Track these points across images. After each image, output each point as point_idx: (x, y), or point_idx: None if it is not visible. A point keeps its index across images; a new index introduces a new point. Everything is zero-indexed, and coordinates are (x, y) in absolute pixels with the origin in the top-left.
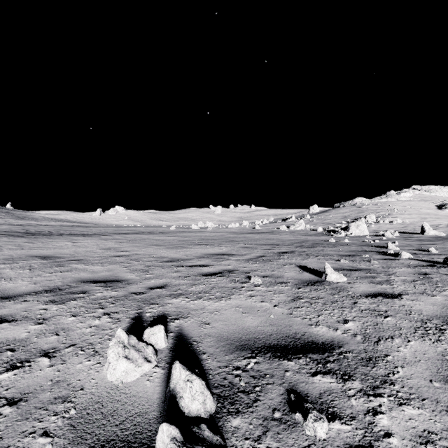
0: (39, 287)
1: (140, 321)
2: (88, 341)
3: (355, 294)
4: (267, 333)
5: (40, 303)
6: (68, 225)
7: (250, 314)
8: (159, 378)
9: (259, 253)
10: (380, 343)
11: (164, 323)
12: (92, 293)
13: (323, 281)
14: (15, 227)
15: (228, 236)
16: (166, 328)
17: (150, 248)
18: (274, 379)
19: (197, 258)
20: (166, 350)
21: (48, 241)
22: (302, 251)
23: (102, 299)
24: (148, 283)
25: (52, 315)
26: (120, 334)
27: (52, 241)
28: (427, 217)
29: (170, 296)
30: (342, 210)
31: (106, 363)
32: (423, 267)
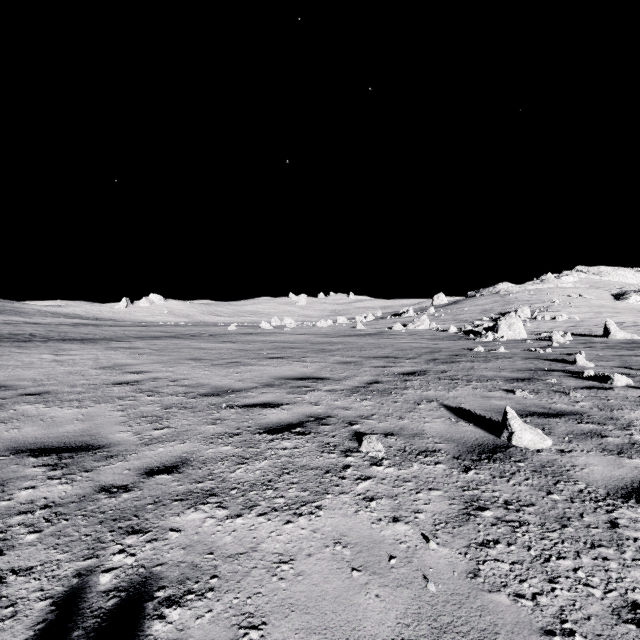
0: None
1: (70, 616)
2: None
3: (595, 489)
4: None
5: None
6: (71, 322)
7: (373, 576)
8: None
9: (368, 374)
10: None
11: (135, 627)
12: (9, 491)
13: (508, 448)
14: None
15: (316, 341)
16: None
17: (185, 365)
18: None
19: (261, 387)
20: None
21: (14, 353)
22: (439, 371)
23: (19, 515)
24: (148, 456)
25: None
26: None
27: (21, 352)
28: (602, 311)
29: (183, 500)
30: (480, 300)
31: None
32: None
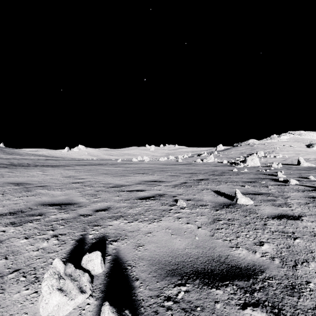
0: (6, 209)
1: (82, 243)
2: (32, 265)
3: (263, 216)
4: (194, 256)
5: (2, 225)
6: (43, 158)
7: (178, 236)
8: (92, 311)
9: (182, 180)
10: (298, 267)
11: (104, 246)
12: (47, 215)
13: (235, 204)
14: (3, 160)
15: (159, 167)
16: (104, 251)
17: (101, 176)
18: (205, 313)
19: (136, 184)
20: (102, 276)
21: (24, 171)
22: (214, 178)
23: (54, 221)
24: (94, 206)
25: (8, 237)
26: (57, 265)
27: (27, 170)
28: (300, 153)
29: (111, 218)
30: (240, 148)
31: (41, 295)
32: (309, 191)
